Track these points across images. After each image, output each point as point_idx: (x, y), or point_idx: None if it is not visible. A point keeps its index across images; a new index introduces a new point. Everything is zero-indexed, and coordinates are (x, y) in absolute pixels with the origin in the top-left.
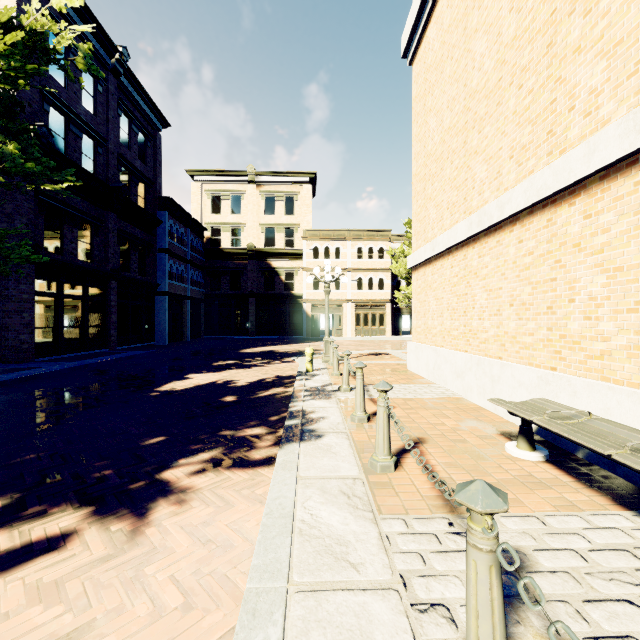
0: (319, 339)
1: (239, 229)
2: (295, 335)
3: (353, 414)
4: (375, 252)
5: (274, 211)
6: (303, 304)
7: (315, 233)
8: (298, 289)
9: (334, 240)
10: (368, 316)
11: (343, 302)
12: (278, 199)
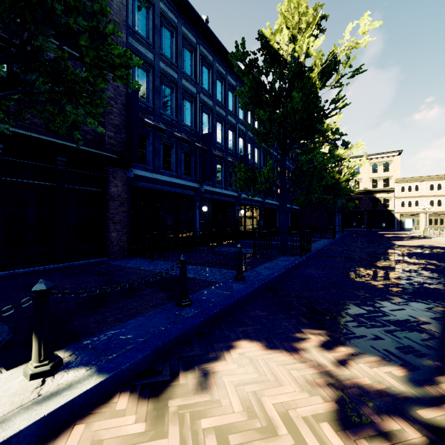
0: (406, 231)
1: (358, 181)
2: (389, 229)
3: (443, 236)
4: (442, 186)
5: (377, 171)
6: (395, 214)
7: (402, 179)
8: (391, 207)
9: (414, 182)
10: (437, 220)
11: (420, 213)
12: (379, 165)
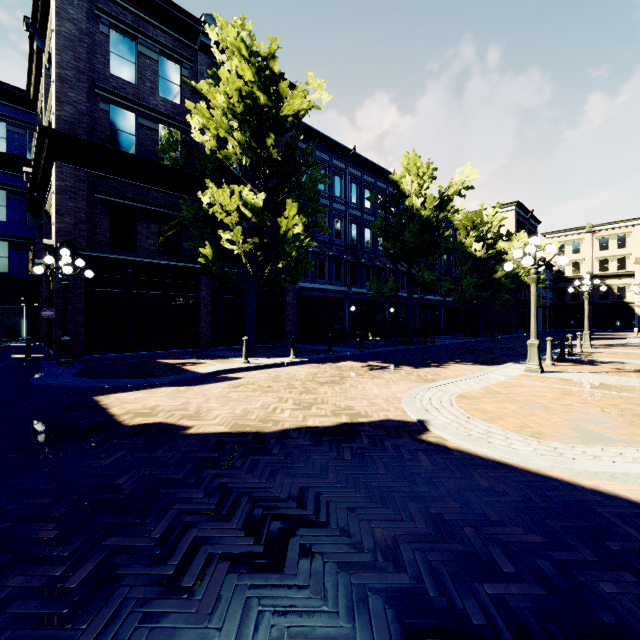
0: None
1: (578, 263)
2: (627, 330)
3: None
4: None
5: (607, 247)
6: (634, 308)
7: None
8: (629, 298)
9: None
10: None
11: None
12: (611, 239)
